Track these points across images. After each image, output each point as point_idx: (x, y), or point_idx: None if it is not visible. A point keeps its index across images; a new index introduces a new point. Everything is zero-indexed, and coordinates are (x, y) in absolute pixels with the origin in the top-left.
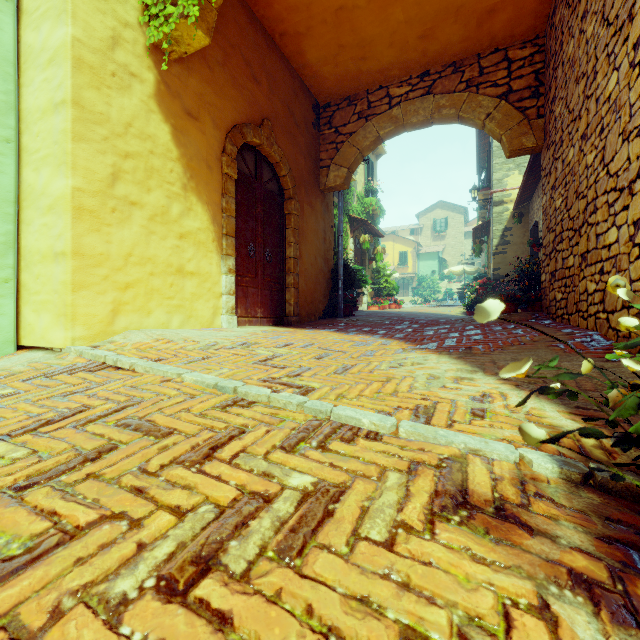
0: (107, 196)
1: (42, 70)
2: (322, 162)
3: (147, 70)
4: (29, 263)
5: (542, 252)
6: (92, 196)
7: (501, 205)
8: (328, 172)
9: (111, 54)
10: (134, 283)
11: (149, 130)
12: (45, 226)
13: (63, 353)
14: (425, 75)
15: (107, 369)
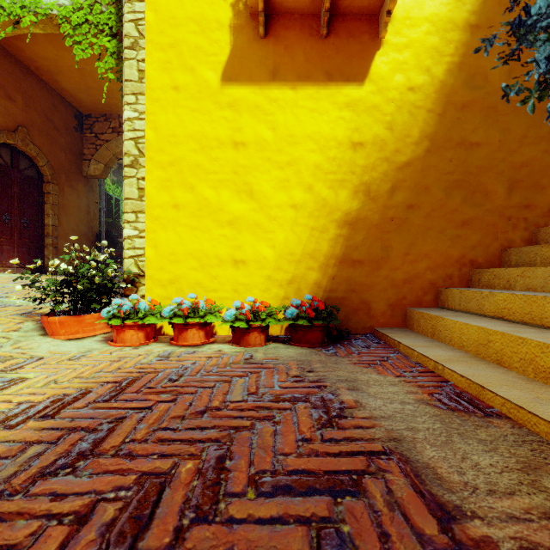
0: None
1: None
2: (85, 156)
3: None
4: None
5: None
6: None
7: None
8: (89, 164)
9: None
10: None
11: None
12: None
13: None
14: None
15: None
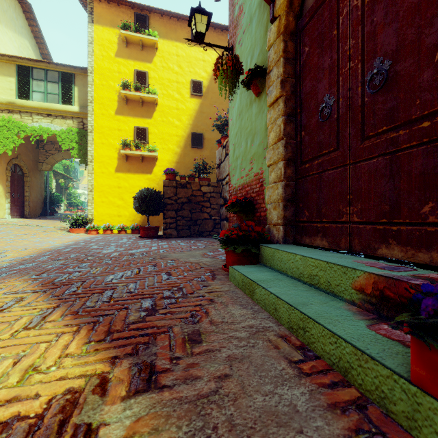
0: None
1: None
2: (40, 160)
3: None
4: None
5: None
6: None
7: None
8: (43, 165)
9: None
10: None
11: None
12: None
13: None
14: None
15: None
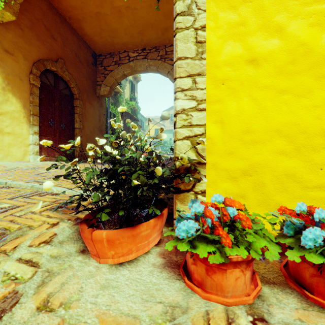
0: None
1: None
2: (98, 82)
3: None
4: None
5: None
6: None
7: None
8: (100, 87)
9: None
10: None
11: None
12: None
13: None
14: (144, 50)
15: None
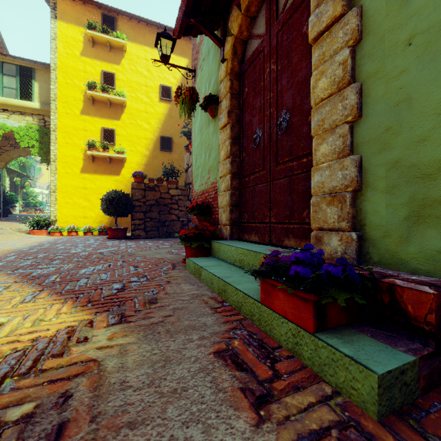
0: None
1: None
2: None
3: None
4: None
5: None
6: None
7: None
8: None
9: None
10: None
11: None
12: None
13: None
14: None
15: None
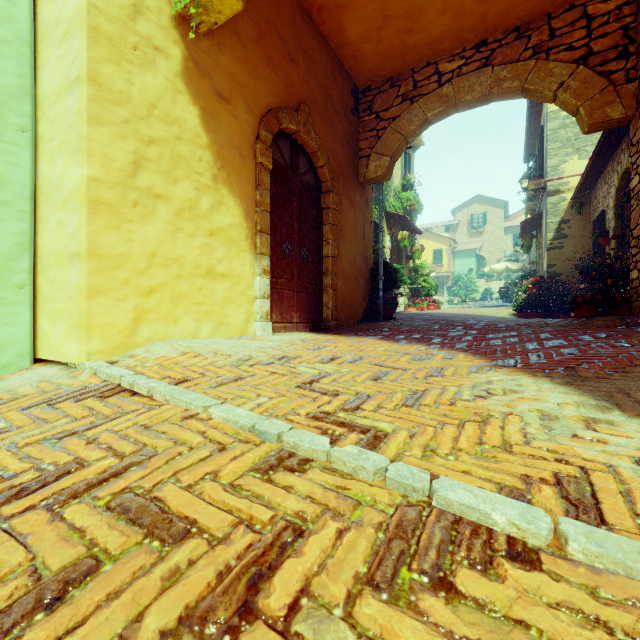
0: (128, 187)
1: (57, 46)
2: (361, 152)
3: (173, 44)
4: (45, 266)
5: (631, 244)
6: (110, 187)
7: (557, 195)
8: (368, 162)
9: (132, 24)
10: (158, 287)
11: (175, 113)
12: (60, 223)
13: (77, 370)
14: (482, 45)
15: (121, 394)
